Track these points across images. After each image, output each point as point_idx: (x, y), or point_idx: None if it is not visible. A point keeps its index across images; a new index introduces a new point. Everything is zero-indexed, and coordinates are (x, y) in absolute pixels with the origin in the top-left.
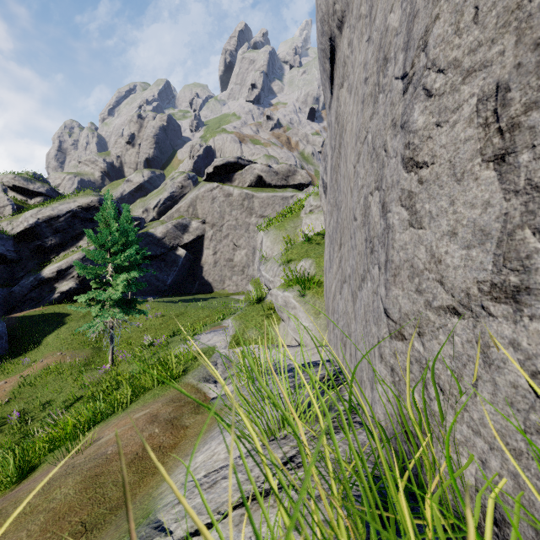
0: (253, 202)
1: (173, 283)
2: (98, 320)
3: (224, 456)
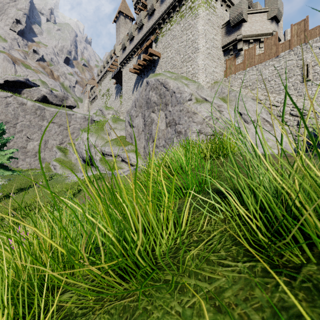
0: (45, 113)
1: None
2: None
3: None
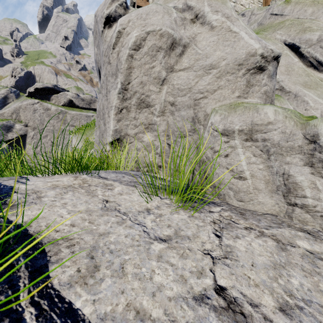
0: (66, 116)
1: None
2: None
3: None
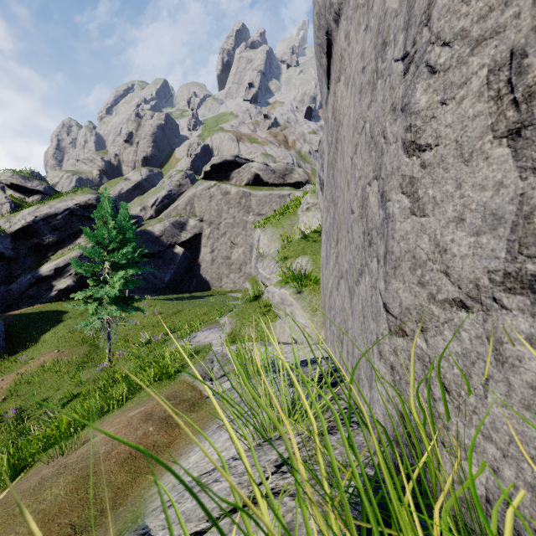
0: (250, 201)
1: (171, 281)
2: (95, 317)
3: (217, 457)
